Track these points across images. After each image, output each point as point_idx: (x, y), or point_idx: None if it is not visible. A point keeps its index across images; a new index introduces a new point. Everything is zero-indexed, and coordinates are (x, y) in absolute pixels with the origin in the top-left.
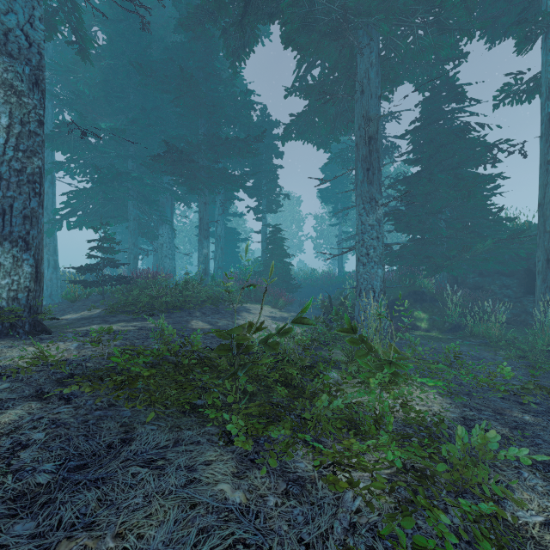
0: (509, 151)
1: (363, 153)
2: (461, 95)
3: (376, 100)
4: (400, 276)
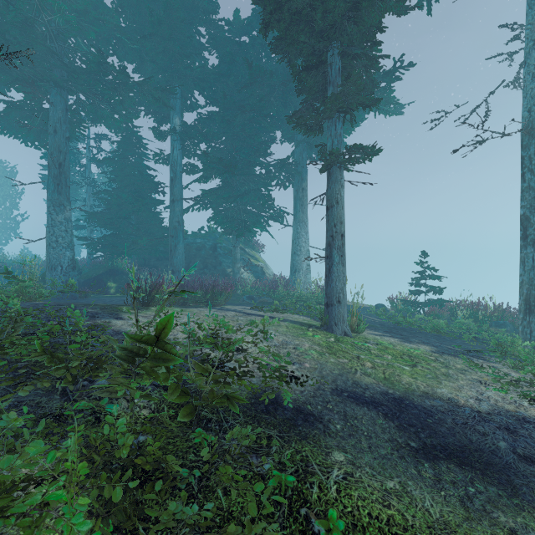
0: (158, 190)
1: (54, 172)
2: (139, 148)
3: (65, 140)
4: (103, 259)
